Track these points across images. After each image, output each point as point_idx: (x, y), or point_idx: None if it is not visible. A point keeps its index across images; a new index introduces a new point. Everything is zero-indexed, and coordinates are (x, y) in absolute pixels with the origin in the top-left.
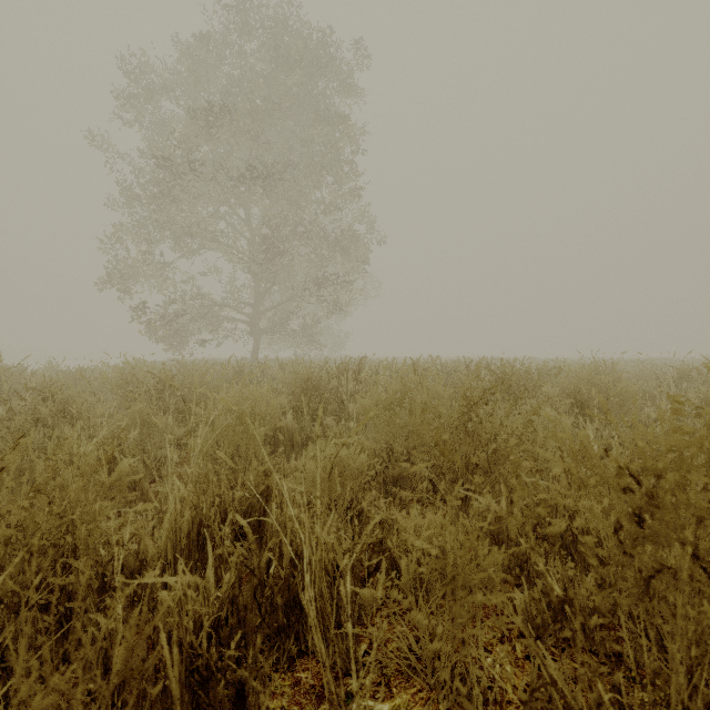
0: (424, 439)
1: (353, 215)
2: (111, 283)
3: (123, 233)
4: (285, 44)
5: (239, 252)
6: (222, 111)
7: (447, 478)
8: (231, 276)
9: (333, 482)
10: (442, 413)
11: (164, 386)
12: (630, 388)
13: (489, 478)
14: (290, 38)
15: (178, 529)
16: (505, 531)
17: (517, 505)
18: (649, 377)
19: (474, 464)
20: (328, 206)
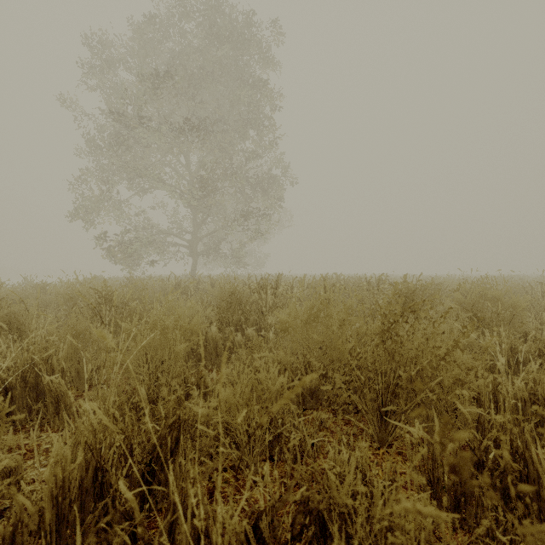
0: (341, 355)
1: (271, 162)
2: (78, 215)
3: (88, 175)
4: (217, 24)
5: (180, 190)
6: (165, 75)
7: (368, 398)
8: (174, 210)
9: (251, 406)
10: (359, 330)
11: (106, 300)
12: (519, 302)
13: (413, 400)
14: (220, 19)
15: (66, 478)
16: (440, 467)
17: (513, 491)
18: (519, 291)
19: (393, 382)
20: (251, 154)
